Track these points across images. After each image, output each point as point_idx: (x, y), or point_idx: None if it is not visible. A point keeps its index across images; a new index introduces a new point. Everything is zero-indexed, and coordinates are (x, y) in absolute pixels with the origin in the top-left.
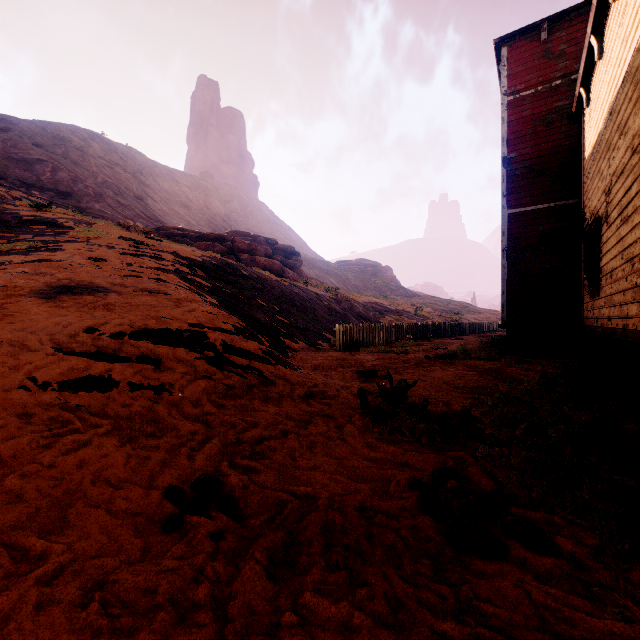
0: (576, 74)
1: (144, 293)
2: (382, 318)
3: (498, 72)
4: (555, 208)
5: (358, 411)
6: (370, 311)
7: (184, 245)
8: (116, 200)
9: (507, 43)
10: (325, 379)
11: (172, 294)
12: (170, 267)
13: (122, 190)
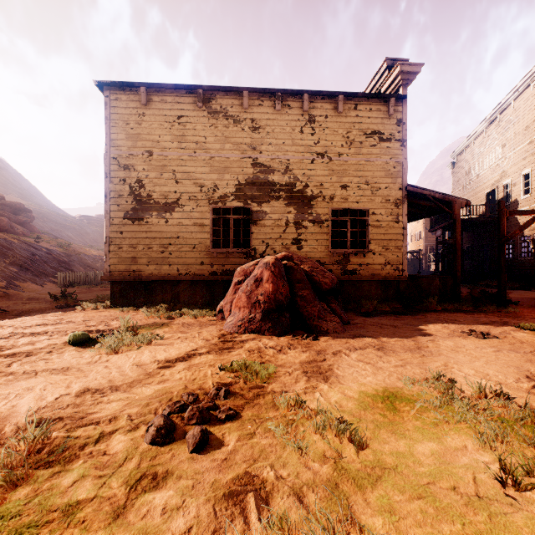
0: None
1: None
2: None
3: None
4: None
5: (51, 301)
6: (99, 262)
7: None
8: None
9: None
10: (41, 295)
11: None
12: None
13: None
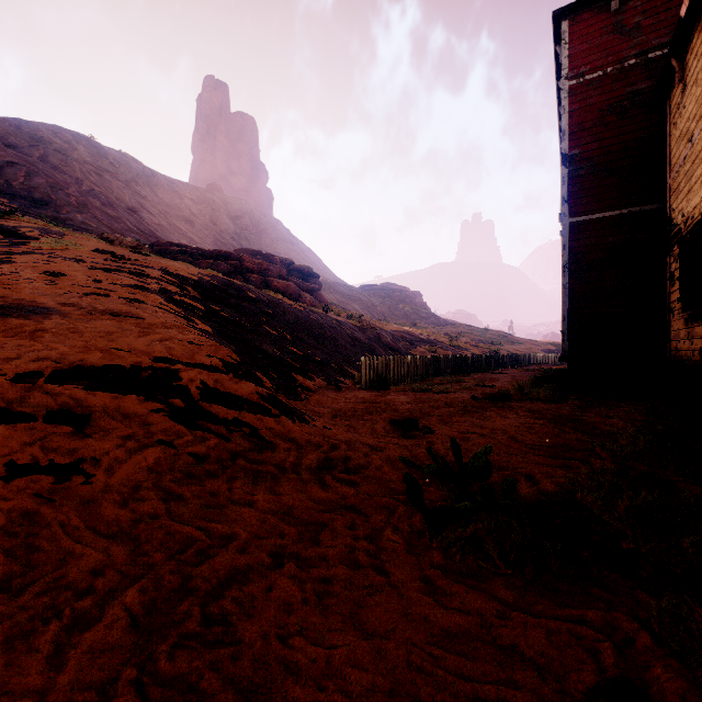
0: (654, 52)
1: (104, 316)
2: (413, 349)
3: (555, 55)
4: (628, 215)
5: (401, 497)
6: (399, 341)
7: (179, 262)
8: (104, 211)
9: (569, 16)
10: (348, 436)
11: (145, 318)
12: (154, 285)
13: (112, 200)
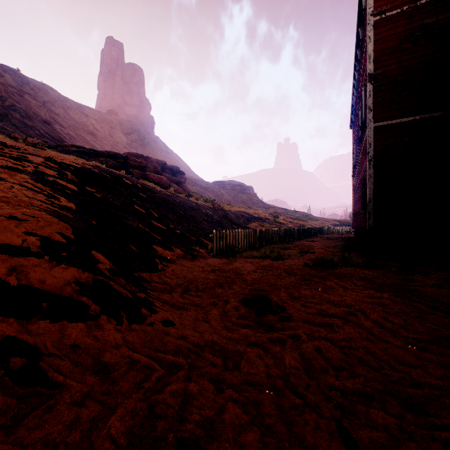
0: None
1: None
2: (250, 224)
3: (359, 3)
4: (420, 121)
5: None
6: (240, 218)
7: (72, 156)
8: (22, 121)
9: None
10: (194, 339)
11: None
12: (29, 168)
13: (30, 114)
